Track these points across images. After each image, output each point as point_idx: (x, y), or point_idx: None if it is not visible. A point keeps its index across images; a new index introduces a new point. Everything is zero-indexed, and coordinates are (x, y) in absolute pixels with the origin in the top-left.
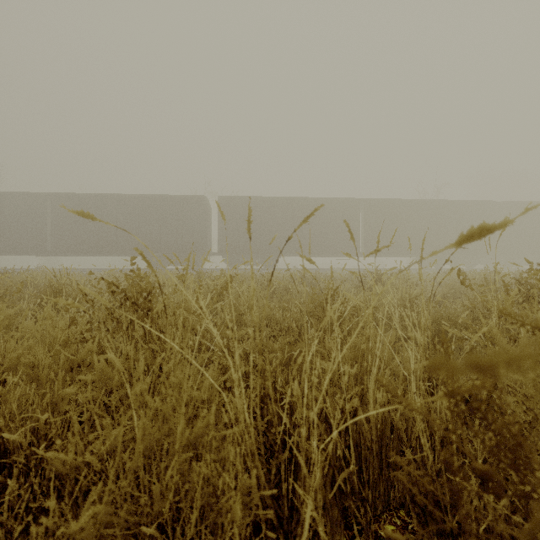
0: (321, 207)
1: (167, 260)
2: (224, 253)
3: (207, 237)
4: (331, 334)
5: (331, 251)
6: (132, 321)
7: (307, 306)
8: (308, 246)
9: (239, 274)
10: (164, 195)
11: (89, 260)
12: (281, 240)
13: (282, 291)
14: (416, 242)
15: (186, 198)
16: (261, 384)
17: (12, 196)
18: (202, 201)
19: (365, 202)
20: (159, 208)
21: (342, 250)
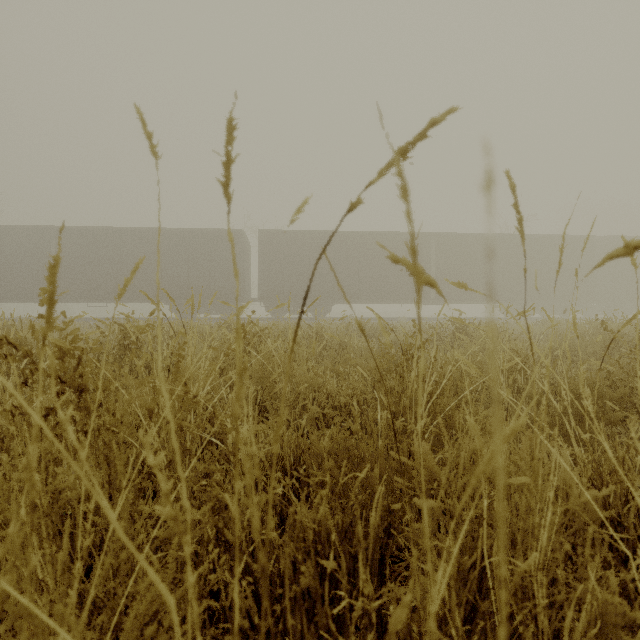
0: (453, 108)
1: (196, 307)
2: (265, 299)
3: (245, 280)
4: (414, 419)
5: (395, 297)
6: (48, 411)
7: (374, 373)
8: (367, 291)
9: (274, 324)
10: (193, 229)
11: (106, 308)
12: (334, 284)
13: (335, 347)
14: (499, 286)
15: (220, 233)
16: (289, 558)
17: (8, 230)
18: (239, 236)
19: (437, 237)
20: (186, 245)
21: (409, 295)
